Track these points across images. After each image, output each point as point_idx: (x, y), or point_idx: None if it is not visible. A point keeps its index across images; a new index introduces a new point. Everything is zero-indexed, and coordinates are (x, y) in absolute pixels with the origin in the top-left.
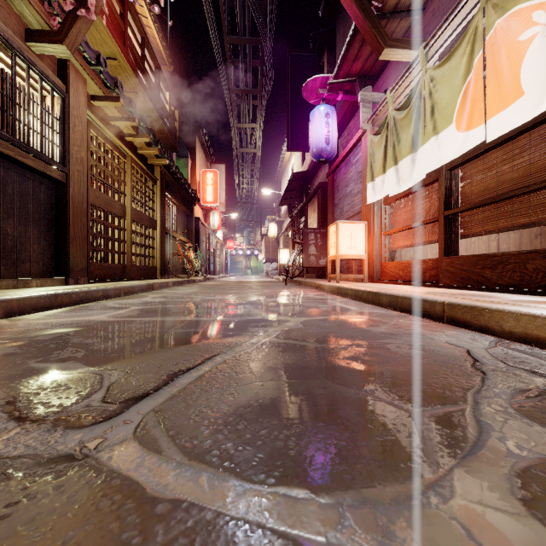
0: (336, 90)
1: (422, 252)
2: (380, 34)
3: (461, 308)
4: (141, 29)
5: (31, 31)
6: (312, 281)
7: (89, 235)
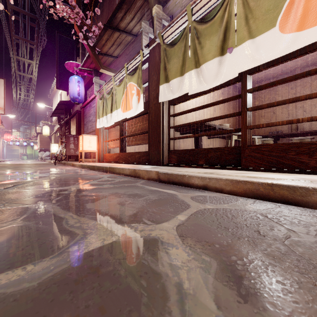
0: (83, 71)
1: None
2: (99, 62)
3: (111, 168)
4: None
5: None
6: (71, 162)
7: None
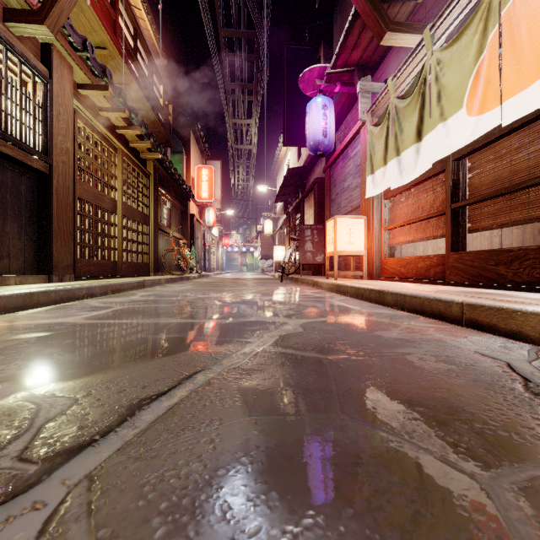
0: (334, 81)
1: (423, 248)
2: (382, 17)
3: (484, 309)
4: (133, 19)
5: (9, 10)
6: (309, 279)
7: (76, 229)
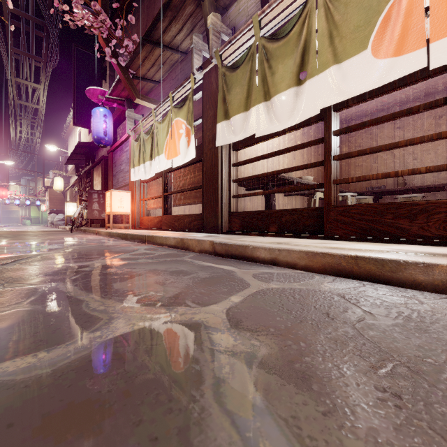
0: (112, 101)
1: None
2: (134, 90)
3: (150, 237)
4: None
5: None
6: (94, 229)
7: None
